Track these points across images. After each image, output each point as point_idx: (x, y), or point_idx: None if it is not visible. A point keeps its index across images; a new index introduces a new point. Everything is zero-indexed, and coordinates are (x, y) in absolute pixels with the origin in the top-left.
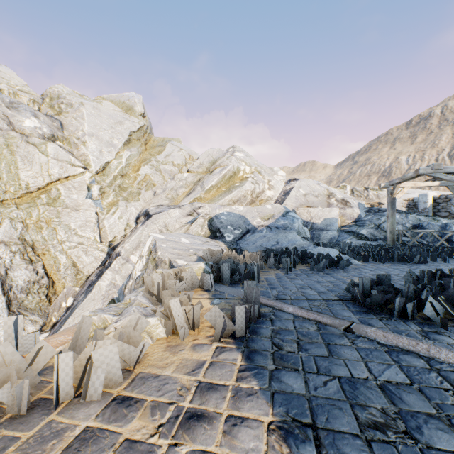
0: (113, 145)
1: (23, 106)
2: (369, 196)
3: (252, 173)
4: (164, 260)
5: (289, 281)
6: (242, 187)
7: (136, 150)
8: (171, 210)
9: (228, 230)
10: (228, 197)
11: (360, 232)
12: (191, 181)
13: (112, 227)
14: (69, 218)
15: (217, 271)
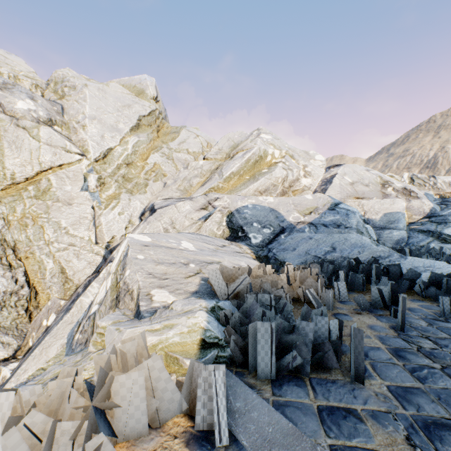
0: (117, 129)
1: (18, 88)
2: (437, 185)
3: (282, 157)
4: (131, 290)
5: (449, 379)
6: (272, 173)
7: (146, 136)
8: (180, 203)
9: (253, 228)
10: (253, 186)
11: (442, 231)
12: (207, 170)
13: (110, 224)
14: (59, 214)
15: (238, 327)
